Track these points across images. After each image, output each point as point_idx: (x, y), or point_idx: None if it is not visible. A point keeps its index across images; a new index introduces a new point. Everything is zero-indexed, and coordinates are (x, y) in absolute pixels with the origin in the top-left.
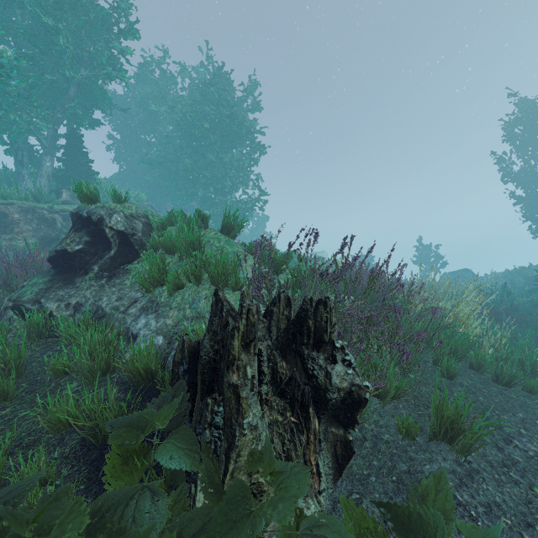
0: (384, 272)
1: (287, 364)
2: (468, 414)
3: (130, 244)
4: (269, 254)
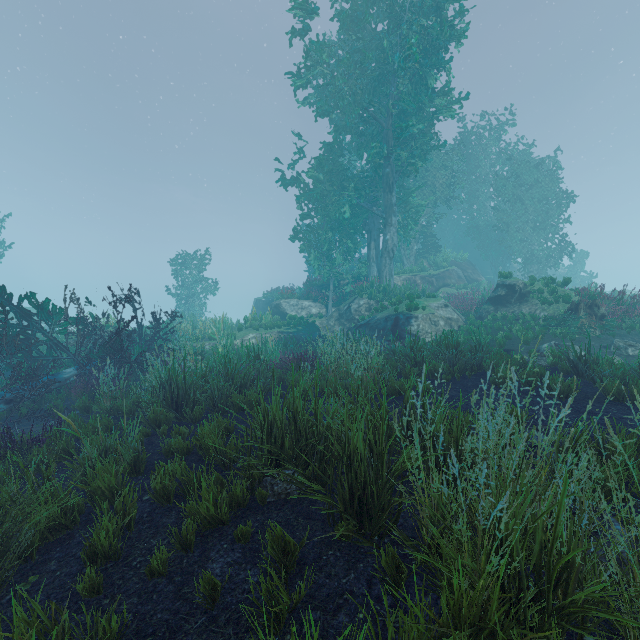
0: None
1: (589, 310)
2: None
3: (523, 292)
4: (586, 293)
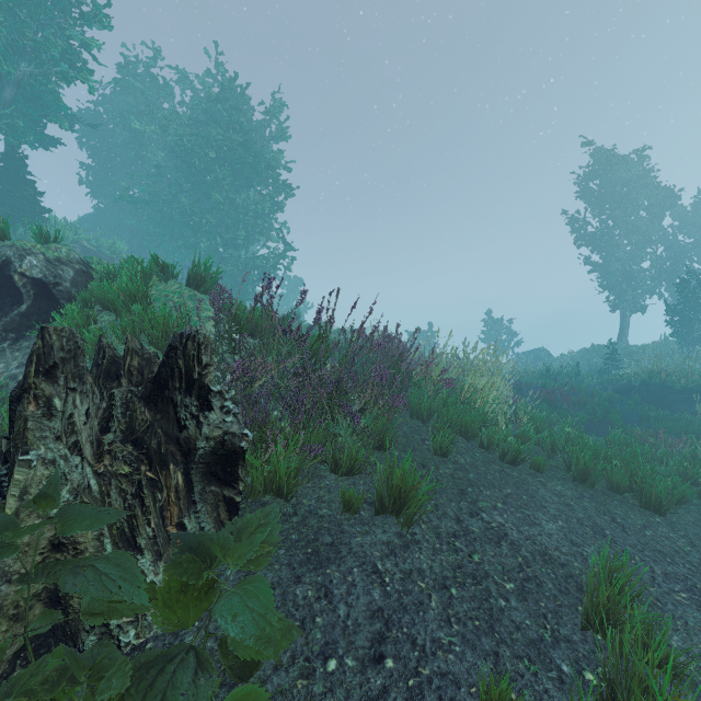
0: (400, 340)
1: (156, 413)
2: (414, 480)
3: (53, 297)
4: (229, 308)
